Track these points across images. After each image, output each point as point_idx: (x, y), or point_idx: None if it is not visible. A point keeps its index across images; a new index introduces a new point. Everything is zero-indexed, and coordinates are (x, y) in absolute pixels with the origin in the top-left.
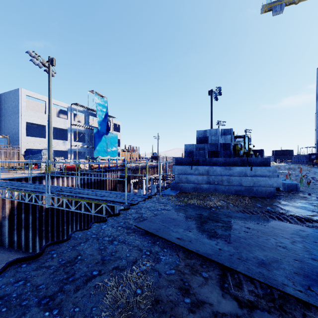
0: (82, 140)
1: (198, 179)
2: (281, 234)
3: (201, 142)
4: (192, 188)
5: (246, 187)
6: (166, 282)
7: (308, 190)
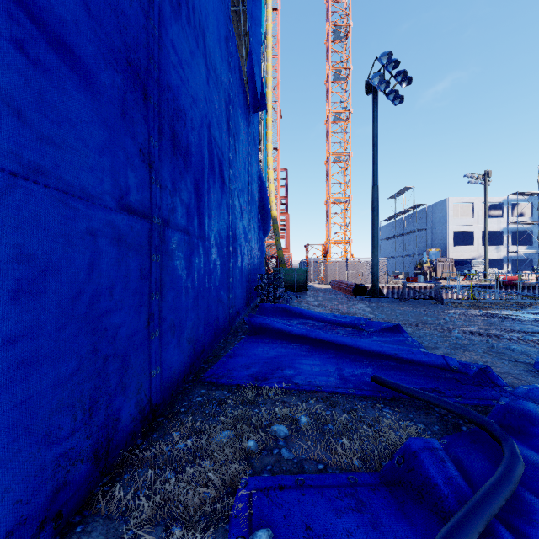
0: (526, 242)
1: None
2: None
3: None
4: None
5: None
6: None
7: None
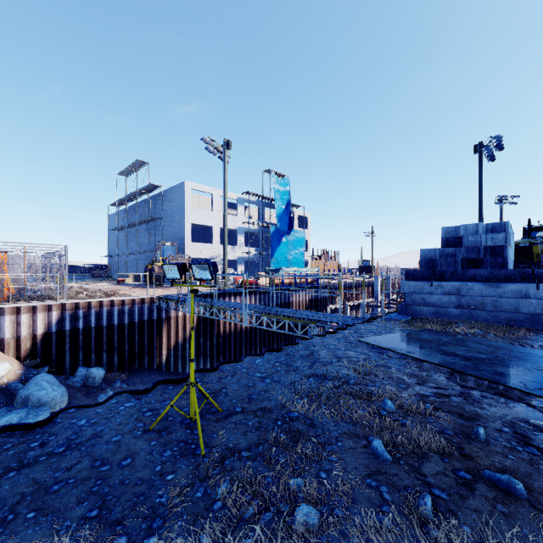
0: (254, 244)
1: (442, 300)
2: None
3: (450, 246)
4: (432, 313)
5: (528, 314)
6: (396, 371)
7: None
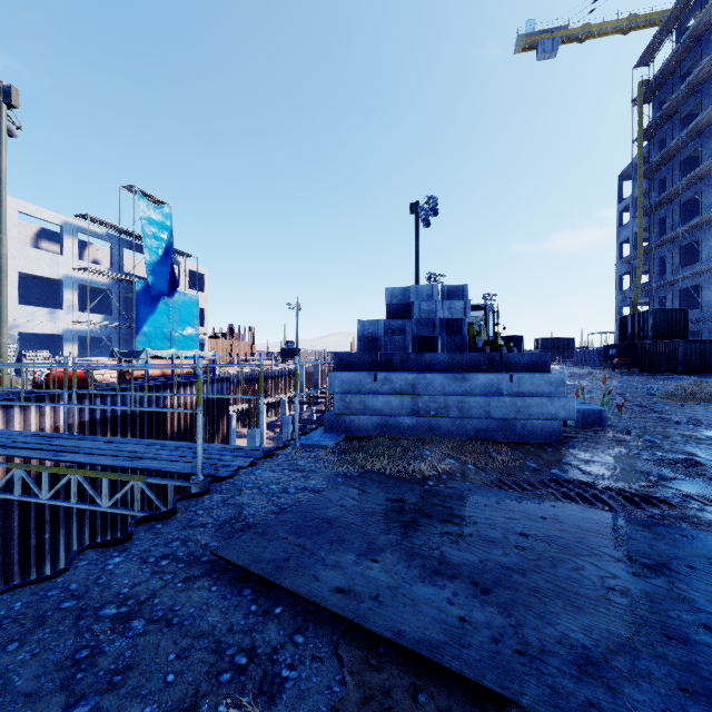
0: (104, 310)
1: (391, 403)
2: (605, 549)
3: (397, 317)
4: (377, 426)
5: (501, 420)
6: None
7: (623, 423)
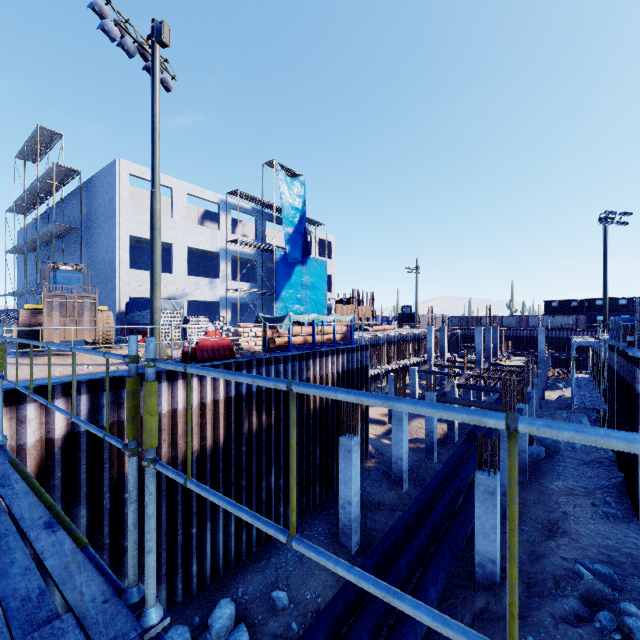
0: (250, 279)
1: None
2: None
3: None
4: None
5: None
6: None
7: None
